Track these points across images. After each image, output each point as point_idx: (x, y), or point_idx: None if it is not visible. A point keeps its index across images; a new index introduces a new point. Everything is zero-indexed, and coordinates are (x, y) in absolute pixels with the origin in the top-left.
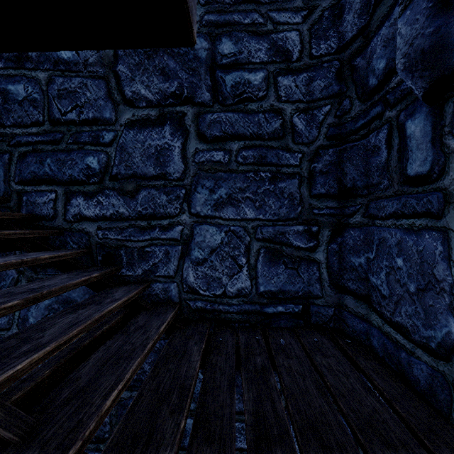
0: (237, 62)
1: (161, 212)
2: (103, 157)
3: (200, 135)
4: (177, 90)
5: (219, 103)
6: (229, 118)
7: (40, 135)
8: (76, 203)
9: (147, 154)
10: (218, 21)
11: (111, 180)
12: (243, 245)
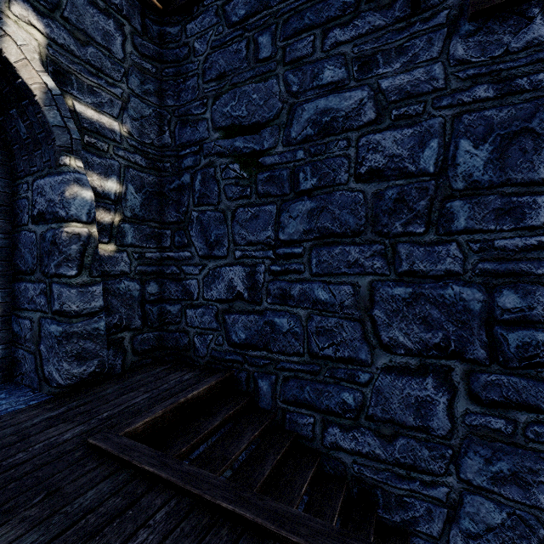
0: (525, 318)
1: (422, 466)
2: (358, 395)
3: (471, 395)
4: (442, 342)
5: (498, 364)
6: (513, 382)
7: (300, 364)
8: (332, 432)
9: (406, 402)
10: (497, 270)
11: (367, 419)
12: (535, 537)
